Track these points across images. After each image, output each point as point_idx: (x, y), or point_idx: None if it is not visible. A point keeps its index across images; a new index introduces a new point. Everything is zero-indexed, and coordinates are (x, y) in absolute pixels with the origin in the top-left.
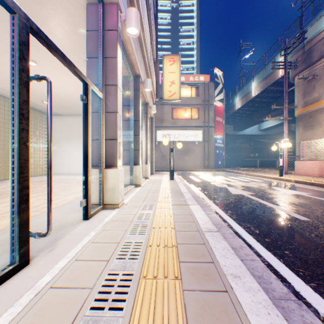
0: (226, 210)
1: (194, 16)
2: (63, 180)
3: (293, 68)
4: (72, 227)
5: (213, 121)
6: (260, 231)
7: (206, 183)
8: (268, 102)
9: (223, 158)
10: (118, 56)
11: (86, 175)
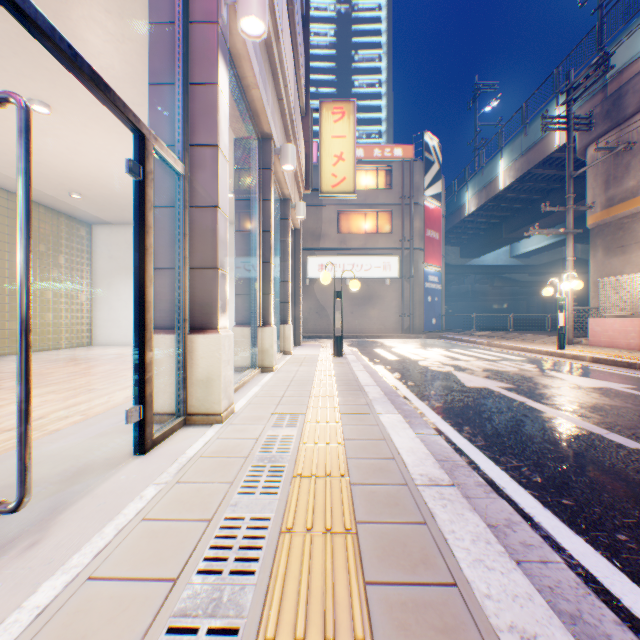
0: (459, 424)
1: (382, 31)
2: (111, 359)
3: (584, 129)
4: (103, 474)
5: (422, 237)
6: (546, 477)
7: (409, 362)
8: (530, 199)
9: (440, 312)
10: (219, 82)
11: (142, 349)
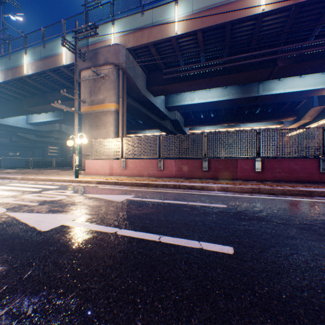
0: None
1: None
2: None
3: (83, 60)
4: None
5: None
6: None
7: None
8: (44, 90)
9: None
10: None
11: None
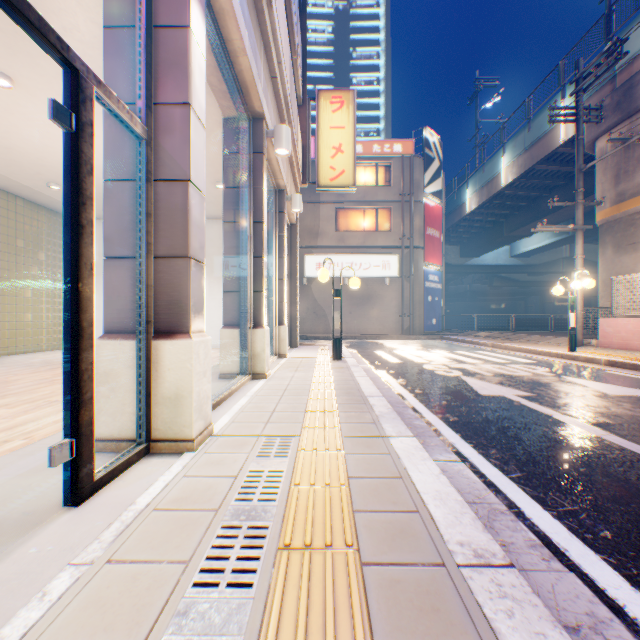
0: (484, 446)
1: (381, 28)
2: None
3: (594, 121)
4: (5, 545)
5: (422, 236)
6: (616, 531)
7: (413, 366)
8: (532, 197)
9: (440, 312)
10: (192, 25)
11: (74, 362)
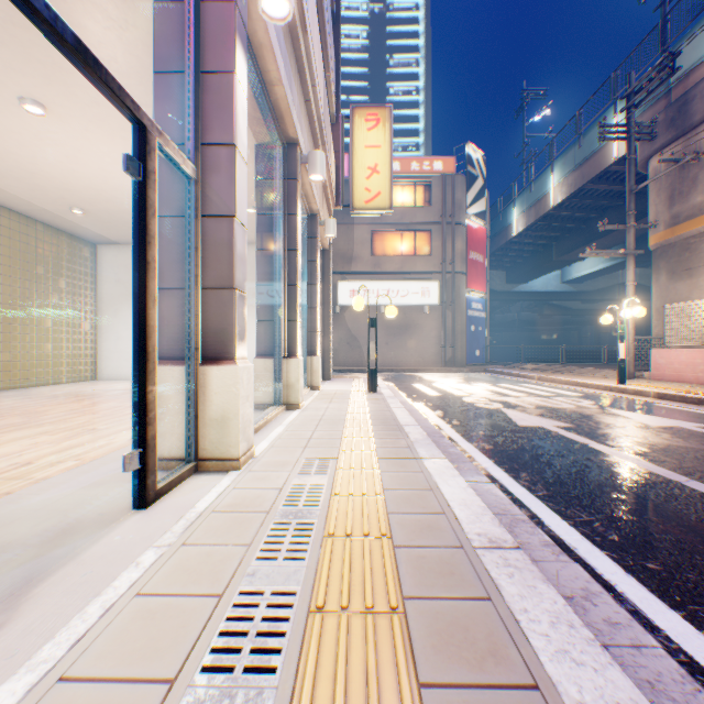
0: (515, 470)
1: (420, 33)
2: (117, 394)
3: (647, 139)
4: (93, 534)
5: (464, 260)
6: (624, 535)
7: (452, 399)
8: (584, 218)
9: (484, 343)
10: (236, 70)
11: (142, 382)
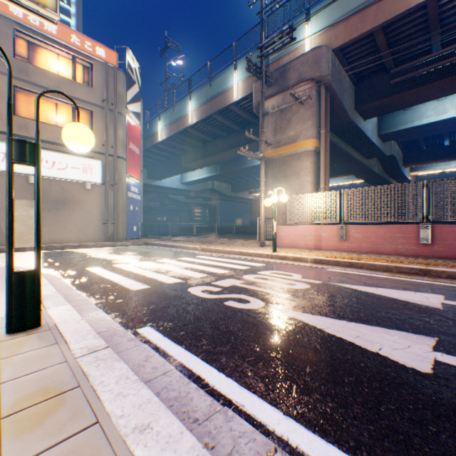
0: None
1: None
2: None
3: (268, 85)
4: None
5: (126, 148)
6: None
7: (180, 296)
8: (204, 140)
9: (140, 220)
10: None
11: None
